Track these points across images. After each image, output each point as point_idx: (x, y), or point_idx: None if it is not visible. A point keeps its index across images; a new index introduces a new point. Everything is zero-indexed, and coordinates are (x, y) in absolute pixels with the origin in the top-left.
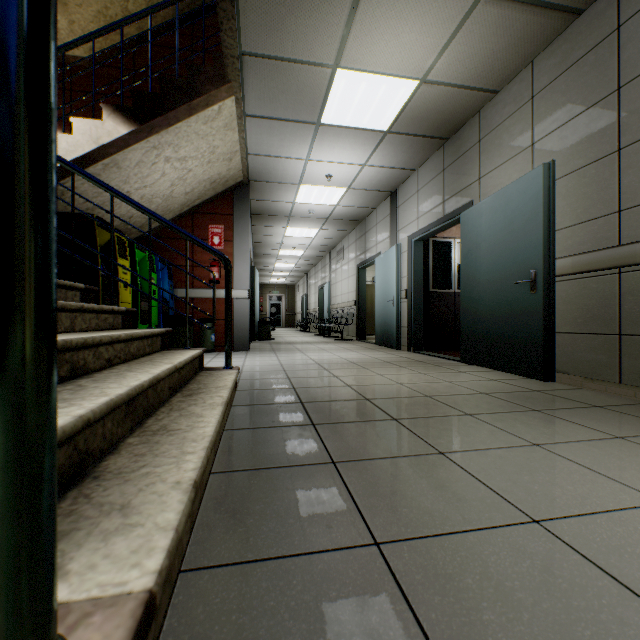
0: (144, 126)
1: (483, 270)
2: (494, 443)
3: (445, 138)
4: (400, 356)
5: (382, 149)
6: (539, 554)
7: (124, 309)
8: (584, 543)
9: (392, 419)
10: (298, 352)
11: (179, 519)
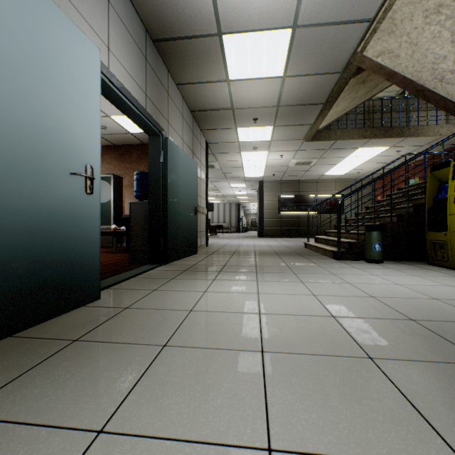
0: (418, 96)
1: (181, 195)
2: (262, 250)
3: (156, 39)
4: (171, 280)
5: (206, 4)
6: (275, 248)
7: (377, 223)
8: (270, 248)
9: (276, 252)
10: (350, 320)
11: (307, 243)
